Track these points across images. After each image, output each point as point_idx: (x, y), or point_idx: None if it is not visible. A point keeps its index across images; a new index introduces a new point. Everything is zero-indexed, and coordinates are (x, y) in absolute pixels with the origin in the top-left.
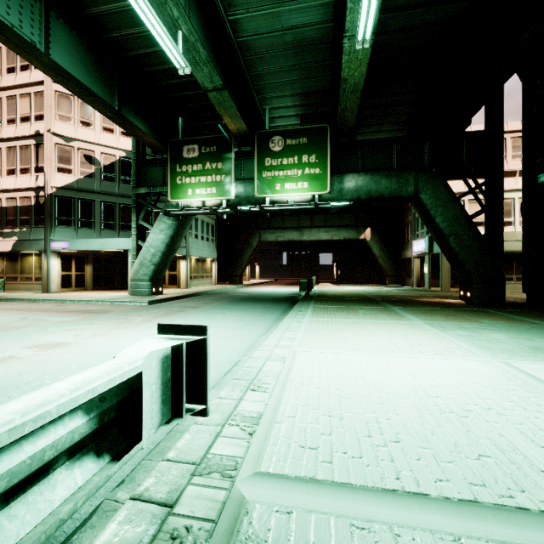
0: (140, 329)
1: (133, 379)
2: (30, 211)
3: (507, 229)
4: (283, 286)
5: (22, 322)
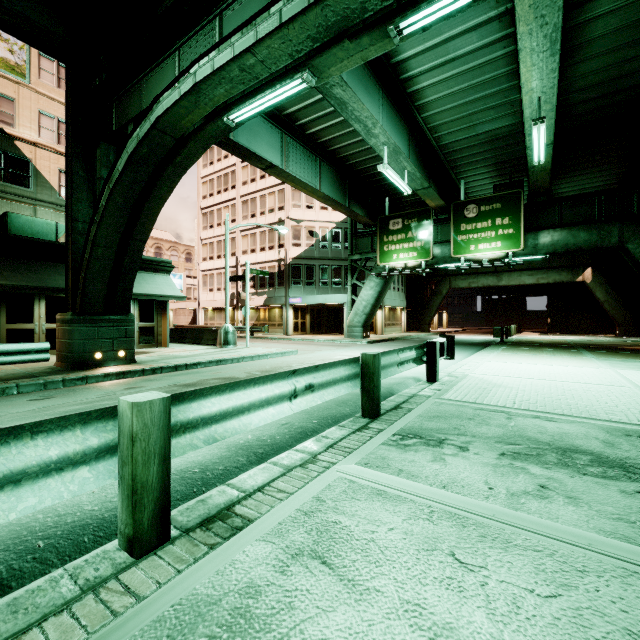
0: None
1: (439, 345)
2: (274, 276)
3: None
4: (477, 334)
5: (314, 348)
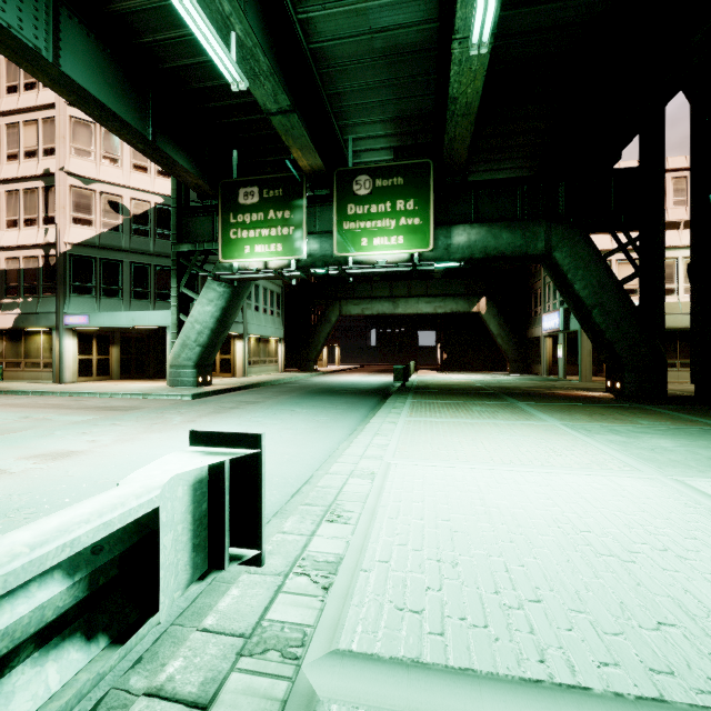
0: (179, 432)
1: (148, 515)
2: (37, 275)
3: (668, 299)
4: (371, 373)
5: (22, 423)
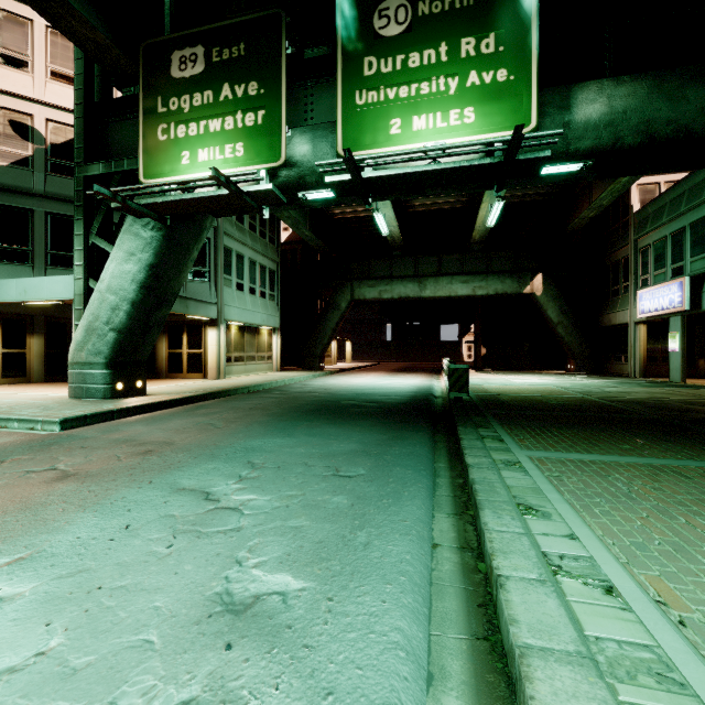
0: None
1: None
2: None
3: None
4: (391, 373)
5: None
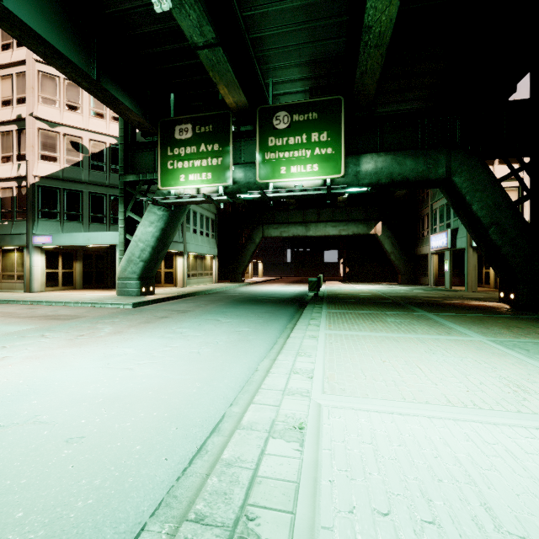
0: (98, 347)
1: None
2: (11, 203)
3: None
4: (288, 284)
5: None
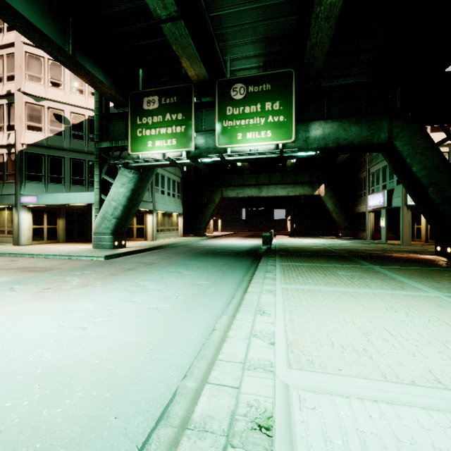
0: (59, 301)
1: None
2: (2, 167)
3: None
4: (243, 238)
5: None
